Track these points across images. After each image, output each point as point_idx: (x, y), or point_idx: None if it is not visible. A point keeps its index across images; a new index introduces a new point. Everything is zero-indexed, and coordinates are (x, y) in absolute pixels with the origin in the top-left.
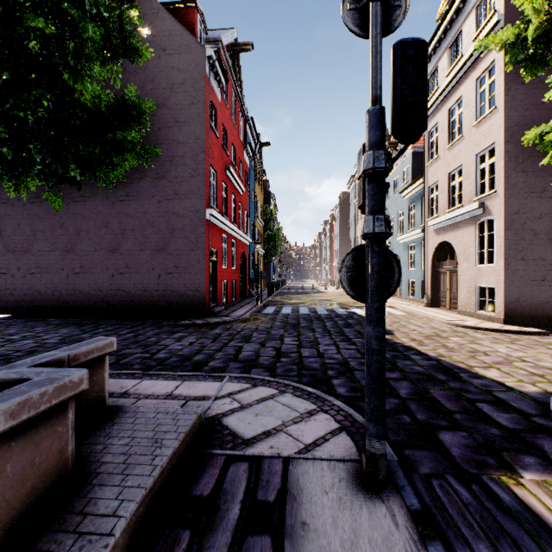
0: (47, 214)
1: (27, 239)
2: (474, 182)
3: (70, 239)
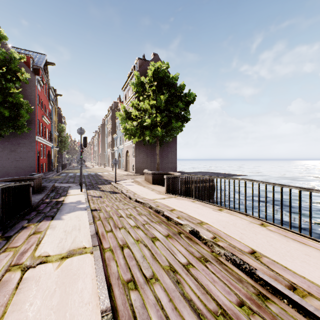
0: None
1: None
2: None
3: None
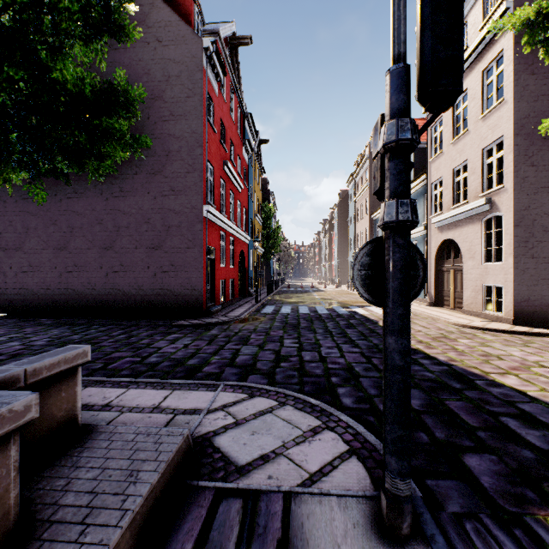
0: (40, 211)
1: (19, 236)
2: (481, 177)
3: (63, 236)
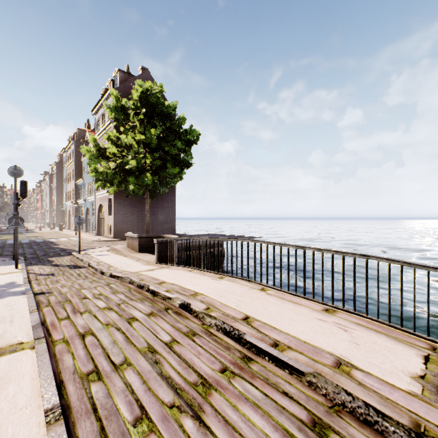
0: None
1: None
2: None
3: None
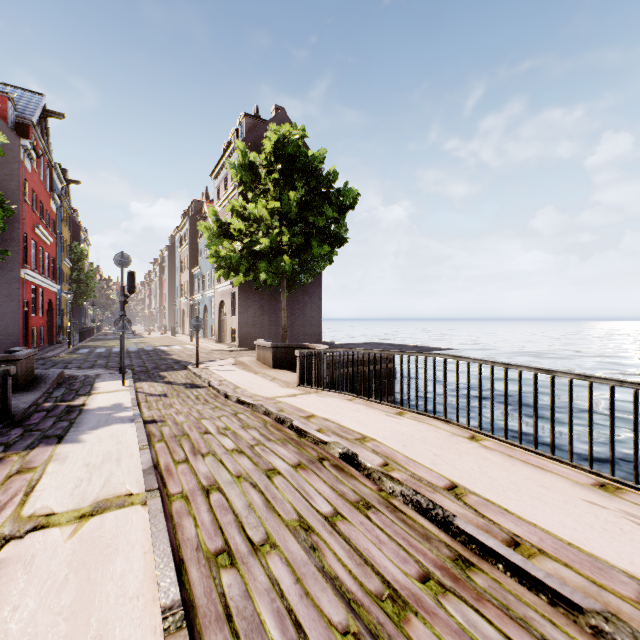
0: None
1: None
2: None
3: None
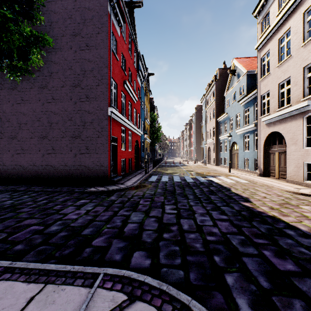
0: None
1: None
2: (302, 87)
3: (14, 129)
